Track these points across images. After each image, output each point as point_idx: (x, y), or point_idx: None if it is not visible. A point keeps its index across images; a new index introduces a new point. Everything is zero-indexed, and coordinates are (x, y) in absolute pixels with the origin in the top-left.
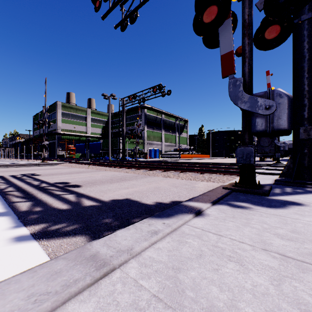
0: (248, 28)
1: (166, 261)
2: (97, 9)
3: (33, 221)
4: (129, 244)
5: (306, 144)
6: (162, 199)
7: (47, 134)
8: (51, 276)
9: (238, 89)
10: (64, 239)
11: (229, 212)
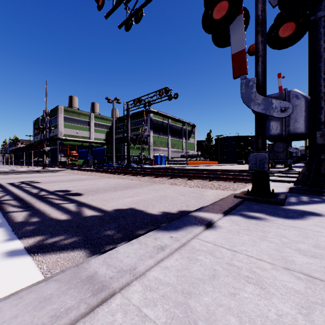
0: (261, 24)
1: (175, 283)
2: (100, 8)
3: (29, 233)
4: (132, 262)
5: (323, 149)
6: (169, 209)
7: (48, 140)
8: (39, 303)
9: (250, 90)
10: (61, 254)
11: (243, 224)
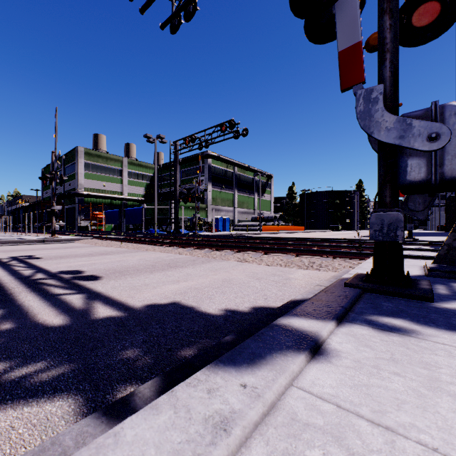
0: None
1: None
2: None
3: None
4: None
5: None
6: (236, 303)
7: (62, 196)
8: None
9: (374, 106)
10: (26, 408)
11: (379, 346)
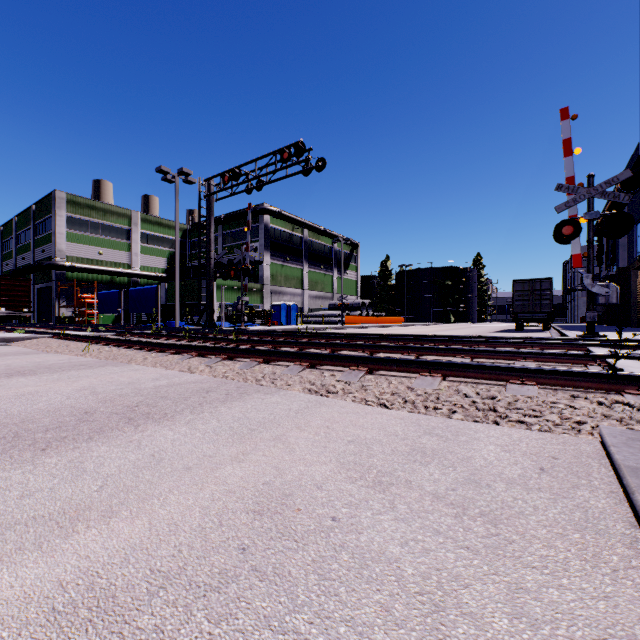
0: None
1: None
2: None
3: None
4: None
5: None
6: None
7: (29, 268)
8: None
9: None
10: None
11: None
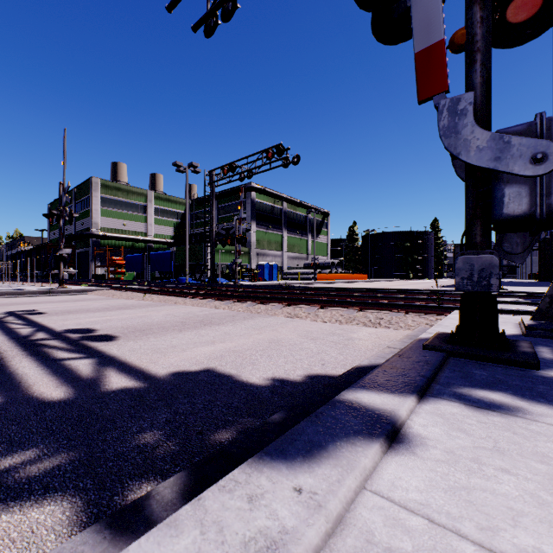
0: None
1: None
2: None
3: None
4: None
5: None
6: (286, 371)
7: (73, 237)
8: None
9: (461, 120)
10: (4, 515)
11: (476, 429)
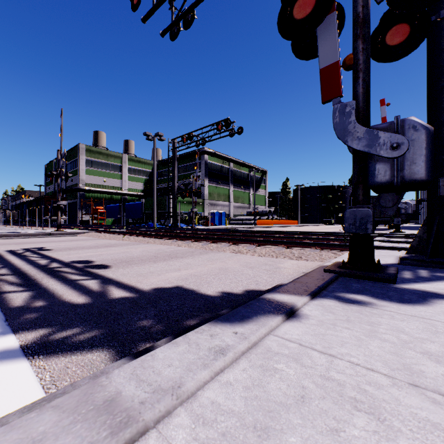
0: (362, 25)
1: (243, 411)
2: (136, 8)
3: (29, 323)
4: (176, 375)
5: None
6: (231, 287)
7: (64, 191)
8: None
9: (347, 119)
10: (73, 356)
11: (340, 312)
